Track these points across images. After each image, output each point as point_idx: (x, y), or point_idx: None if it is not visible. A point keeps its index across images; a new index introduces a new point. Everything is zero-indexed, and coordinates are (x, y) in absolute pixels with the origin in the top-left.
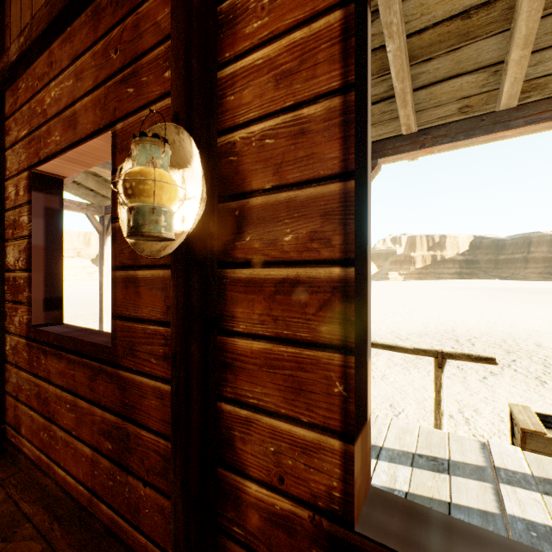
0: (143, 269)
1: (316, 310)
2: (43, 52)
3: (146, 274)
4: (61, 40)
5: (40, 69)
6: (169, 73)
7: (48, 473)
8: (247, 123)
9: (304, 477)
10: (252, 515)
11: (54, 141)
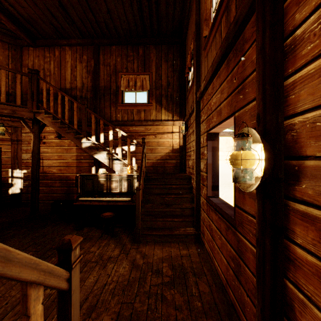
0: None
1: None
2: (210, 83)
3: None
4: (216, 78)
5: (209, 91)
6: None
7: (212, 261)
8: (303, 112)
9: None
10: None
11: (214, 121)
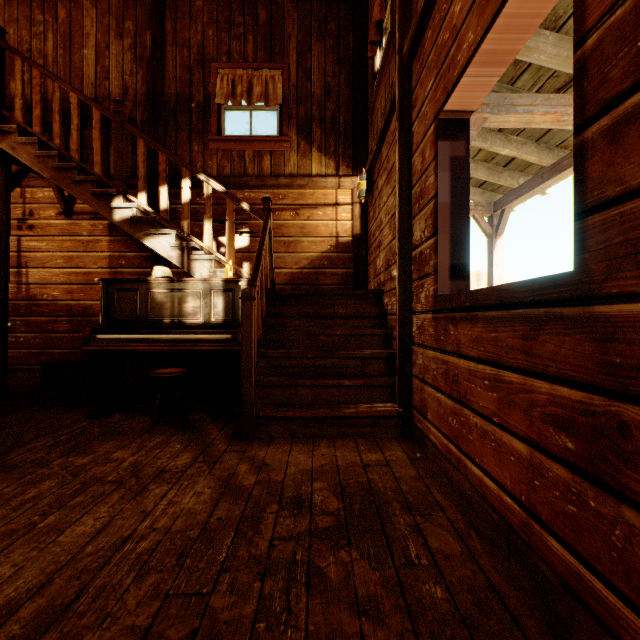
0: None
1: None
2: None
3: None
4: None
5: None
6: None
7: (458, 468)
8: None
9: None
10: None
11: (466, 49)
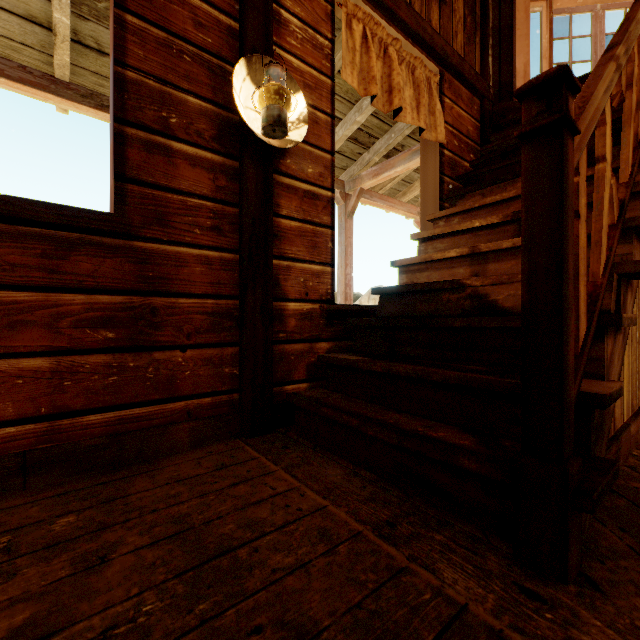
0: (182, 143)
1: (322, 209)
2: None
3: (186, 149)
4: None
5: None
6: None
7: None
8: None
9: (317, 289)
10: (291, 321)
11: None
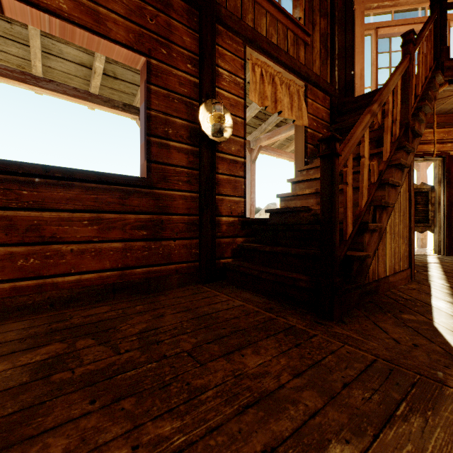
0: (174, 142)
1: (239, 168)
2: None
3: (176, 145)
4: None
5: None
6: (190, 67)
7: (41, 292)
8: None
9: (236, 210)
10: (224, 227)
11: (56, 3)
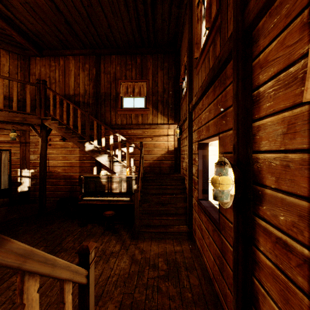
0: None
1: (295, 265)
2: (201, 100)
3: None
4: (205, 97)
5: (200, 106)
6: None
7: (202, 256)
8: (264, 151)
9: None
10: None
11: (203, 134)
